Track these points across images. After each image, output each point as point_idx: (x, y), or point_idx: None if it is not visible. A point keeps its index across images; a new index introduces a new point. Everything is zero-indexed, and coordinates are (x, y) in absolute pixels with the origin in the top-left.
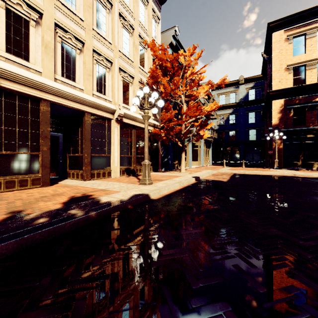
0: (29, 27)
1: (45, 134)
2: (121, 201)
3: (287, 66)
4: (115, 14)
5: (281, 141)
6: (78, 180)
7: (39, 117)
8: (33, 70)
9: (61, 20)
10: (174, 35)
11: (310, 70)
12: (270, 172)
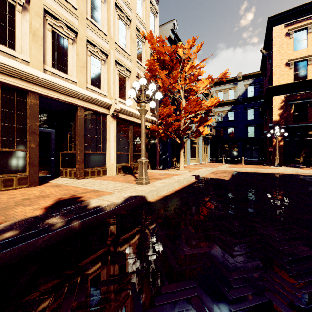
0: (14, 12)
1: (33, 130)
2: (112, 206)
3: (288, 61)
4: (110, 4)
5: (282, 138)
6: (71, 179)
7: (27, 110)
8: (19, 59)
9: (51, 6)
10: (172, 29)
11: (311, 65)
12: (272, 170)
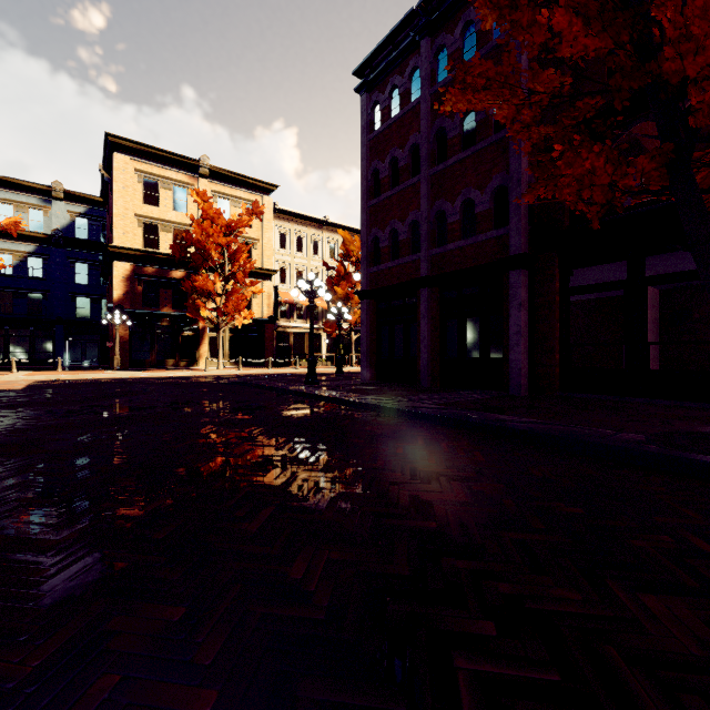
0: None
1: None
2: None
3: (136, 216)
4: None
5: (128, 327)
6: None
7: None
8: None
9: None
10: None
11: (165, 234)
12: (102, 375)
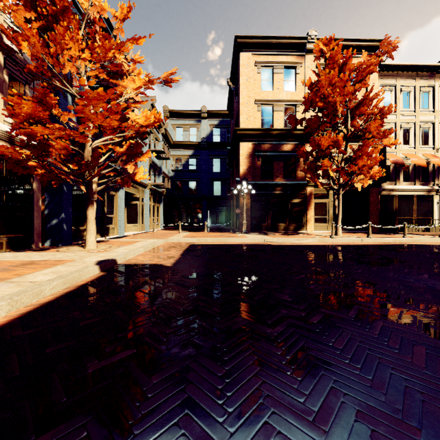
0: None
1: None
2: None
3: (255, 101)
4: None
5: (250, 197)
6: None
7: None
8: None
9: None
10: None
11: (277, 113)
12: (239, 239)
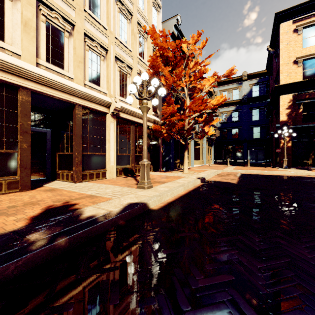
0: (4, 0)
1: (25, 129)
2: (109, 216)
3: (296, 59)
4: None
5: (290, 138)
6: (68, 182)
7: (18, 108)
8: (9, 51)
9: None
10: (175, 24)
11: None
12: (281, 172)
